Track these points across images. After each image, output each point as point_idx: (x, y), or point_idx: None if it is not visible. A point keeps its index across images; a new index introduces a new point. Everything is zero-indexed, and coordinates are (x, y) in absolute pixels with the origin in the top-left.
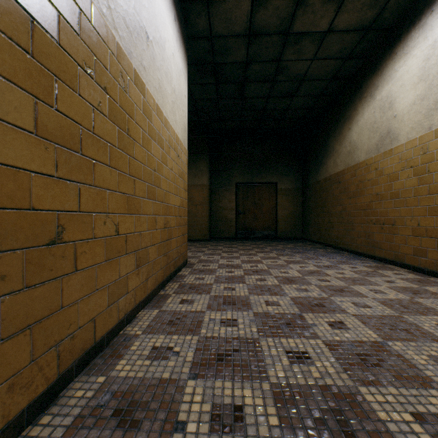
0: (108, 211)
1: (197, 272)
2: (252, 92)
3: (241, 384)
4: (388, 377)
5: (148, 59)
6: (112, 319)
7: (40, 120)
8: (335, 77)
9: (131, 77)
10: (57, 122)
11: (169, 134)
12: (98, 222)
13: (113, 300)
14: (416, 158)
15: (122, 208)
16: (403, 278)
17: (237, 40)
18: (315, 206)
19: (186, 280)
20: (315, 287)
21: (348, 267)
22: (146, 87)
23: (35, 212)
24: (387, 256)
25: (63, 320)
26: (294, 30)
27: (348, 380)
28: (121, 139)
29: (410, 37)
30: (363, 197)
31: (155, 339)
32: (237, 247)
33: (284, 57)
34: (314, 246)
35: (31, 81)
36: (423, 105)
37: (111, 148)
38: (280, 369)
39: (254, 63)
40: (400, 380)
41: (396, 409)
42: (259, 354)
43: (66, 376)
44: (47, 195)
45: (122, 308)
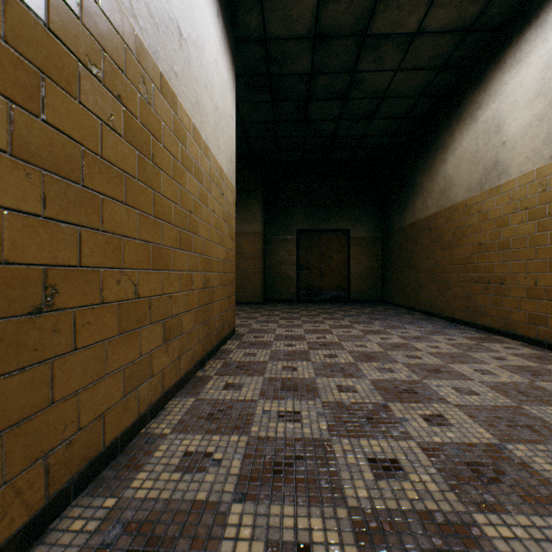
0: (123, 265)
1: (247, 346)
2: (319, 113)
3: (307, 510)
4: (513, 498)
5: (182, 63)
6: (130, 414)
7: (18, 134)
8: (425, 94)
9: (157, 85)
10: (44, 139)
11: (210, 165)
12: (109, 281)
13: (131, 387)
14: (532, 197)
15: (145, 261)
16: (516, 353)
17: (299, 44)
18: (399, 259)
19: (232, 357)
20: (403, 365)
21: (443, 338)
22: (178, 100)
23: (10, 267)
24: (493, 324)
25: (54, 421)
26: (373, 31)
27: (457, 504)
28: (143, 168)
29: (525, 40)
30: (461, 248)
31: (189, 441)
32: (299, 312)
33: (360, 66)
34: (397, 311)
35: (3, 76)
36: (542, 127)
37: (129, 180)
38: (361, 486)
39: (321, 75)
40: (530, 503)
41: (530, 550)
42: (331, 463)
43: (60, 499)
44: (29, 242)
45: (144, 397)
